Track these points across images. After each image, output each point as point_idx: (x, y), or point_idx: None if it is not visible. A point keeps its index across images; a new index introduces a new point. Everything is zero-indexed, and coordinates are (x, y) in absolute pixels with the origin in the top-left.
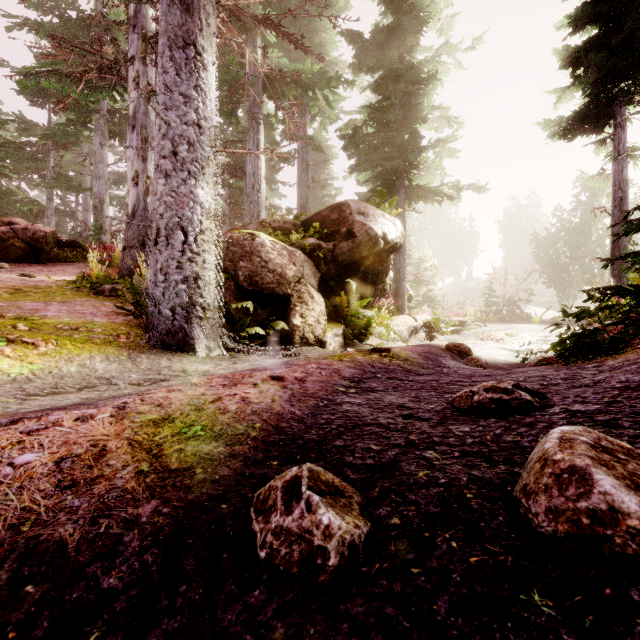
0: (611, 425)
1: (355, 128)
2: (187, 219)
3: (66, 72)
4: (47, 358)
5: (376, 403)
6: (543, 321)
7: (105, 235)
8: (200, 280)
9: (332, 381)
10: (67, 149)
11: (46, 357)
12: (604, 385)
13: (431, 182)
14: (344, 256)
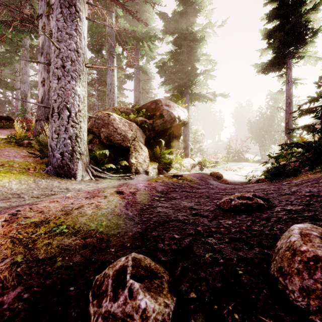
0: (314, 219)
1: (164, 62)
2: (70, 103)
3: (1, 20)
4: None
5: (176, 206)
6: (254, 161)
7: (28, 114)
8: (78, 138)
9: (151, 193)
10: (5, 66)
11: None
12: (299, 194)
13: (201, 91)
14: (158, 127)
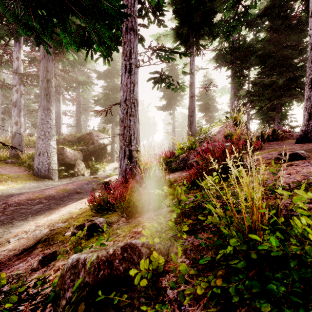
0: None
1: (98, 99)
2: (48, 149)
3: None
4: (21, 183)
5: (87, 185)
6: None
7: None
8: (51, 163)
9: (82, 183)
10: None
11: (21, 183)
12: None
13: None
14: (91, 149)
